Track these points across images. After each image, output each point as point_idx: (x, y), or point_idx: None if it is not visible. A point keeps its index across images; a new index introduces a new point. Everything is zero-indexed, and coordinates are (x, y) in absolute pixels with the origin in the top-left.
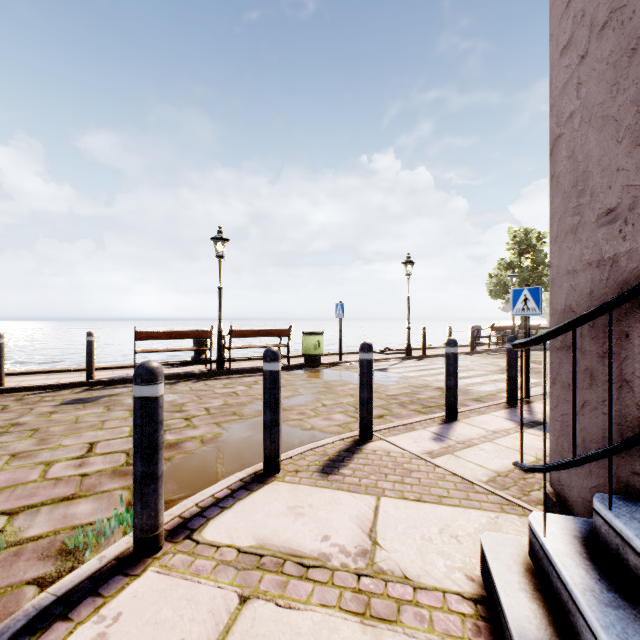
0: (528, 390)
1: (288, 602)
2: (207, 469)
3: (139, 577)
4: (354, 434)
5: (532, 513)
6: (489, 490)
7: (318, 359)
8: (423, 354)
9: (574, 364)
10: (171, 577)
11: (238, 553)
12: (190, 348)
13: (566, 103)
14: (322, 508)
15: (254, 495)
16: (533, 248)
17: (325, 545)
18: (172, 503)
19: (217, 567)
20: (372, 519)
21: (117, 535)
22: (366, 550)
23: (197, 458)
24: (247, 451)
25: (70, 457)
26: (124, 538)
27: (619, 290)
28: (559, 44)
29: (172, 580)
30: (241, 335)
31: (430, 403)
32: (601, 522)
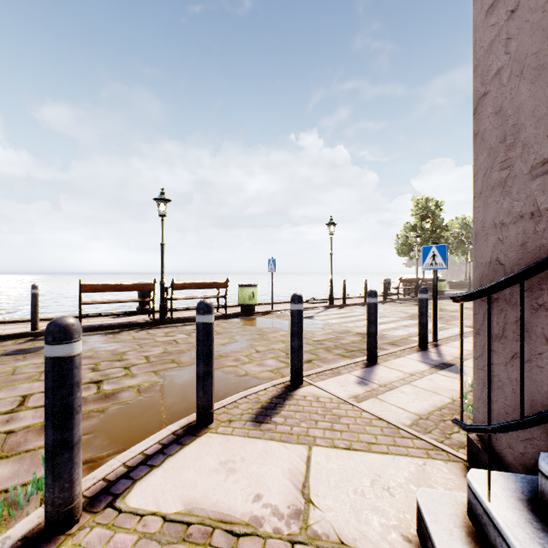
0: (436, 335)
1: None
2: (141, 421)
3: None
4: (285, 380)
5: (470, 471)
6: (414, 434)
7: (252, 308)
8: (343, 303)
9: (523, 318)
10: None
11: (163, 522)
12: (134, 299)
13: (492, 61)
14: (254, 462)
15: (185, 450)
16: (432, 214)
17: (257, 506)
18: (100, 461)
19: (138, 542)
20: (304, 472)
21: (33, 503)
22: (299, 510)
23: (132, 409)
24: (182, 400)
25: None
26: (36, 511)
27: None
28: (484, 5)
29: None
30: (182, 287)
31: (352, 347)
32: None
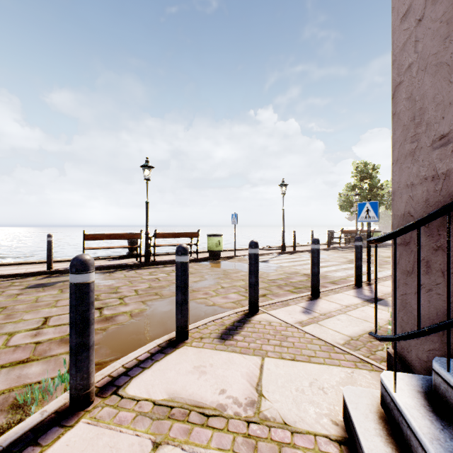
0: (369, 275)
1: (192, 447)
2: (133, 337)
3: (72, 428)
4: (244, 309)
5: (383, 372)
6: (345, 351)
7: (219, 254)
8: (293, 250)
9: (419, 255)
10: (98, 427)
11: (153, 405)
12: (125, 246)
13: (405, 57)
14: (220, 367)
15: (168, 357)
16: (370, 175)
17: (222, 397)
18: (105, 364)
19: (136, 418)
20: (258, 375)
21: (59, 391)
22: (254, 401)
23: (126, 328)
24: (164, 322)
25: (28, 329)
26: (63, 395)
27: (451, 197)
28: (399, 13)
29: (99, 430)
30: (162, 236)
31: (299, 285)
32: (440, 381)
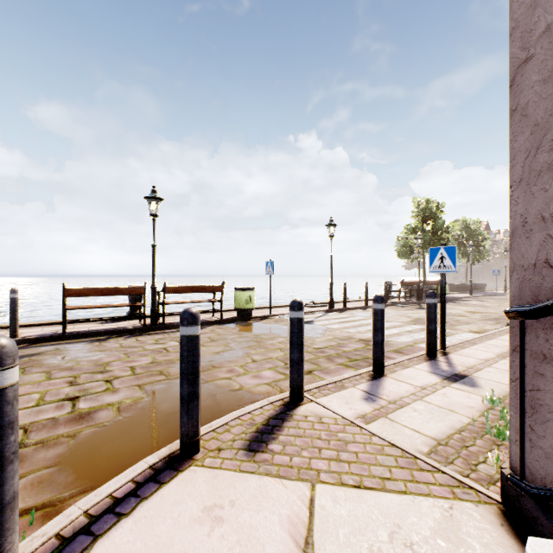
0: (444, 342)
1: None
2: (116, 448)
3: None
4: (284, 396)
5: (528, 541)
6: (434, 466)
7: (249, 313)
8: (344, 307)
9: None
10: None
11: None
12: (123, 304)
13: (539, 16)
14: (246, 507)
15: (164, 490)
16: (433, 216)
17: None
18: (59, 505)
19: None
20: (307, 522)
21: None
22: None
23: (108, 433)
24: (167, 420)
25: None
26: None
27: None
28: None
29: None
30: (175, 291)
31: (355, 356)
32: None
